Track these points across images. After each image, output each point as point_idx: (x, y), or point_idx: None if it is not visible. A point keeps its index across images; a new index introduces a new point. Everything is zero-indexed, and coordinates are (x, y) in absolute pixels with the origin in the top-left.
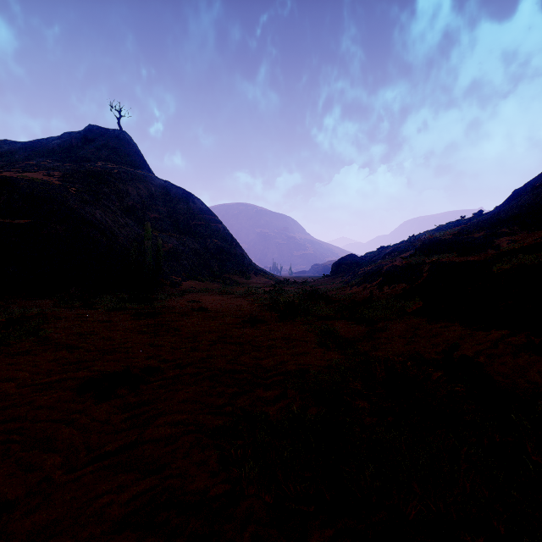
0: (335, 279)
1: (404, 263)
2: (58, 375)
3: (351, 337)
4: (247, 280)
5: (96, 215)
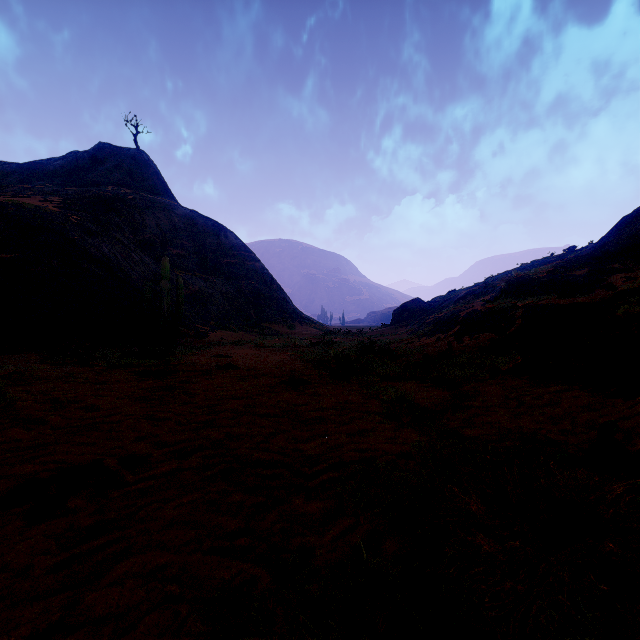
0: (397, 328)
1: (487, 308)
2: None
3: (430, 406)
4: (290, 330)
5: (103, 249)
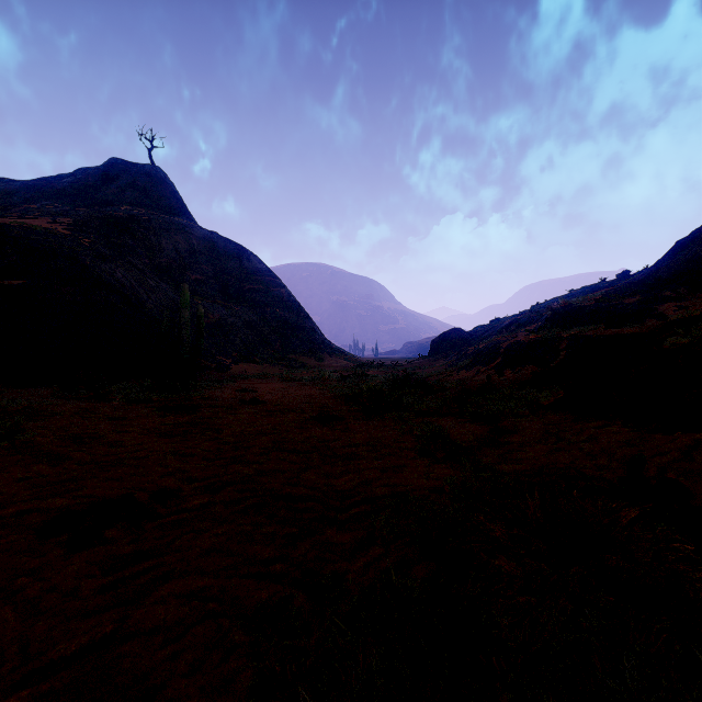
0: (435, 360)
1: (531, 339)
2: (19, 504)
3: (465, 442)
4: (319, 363)
5: (117, 275)
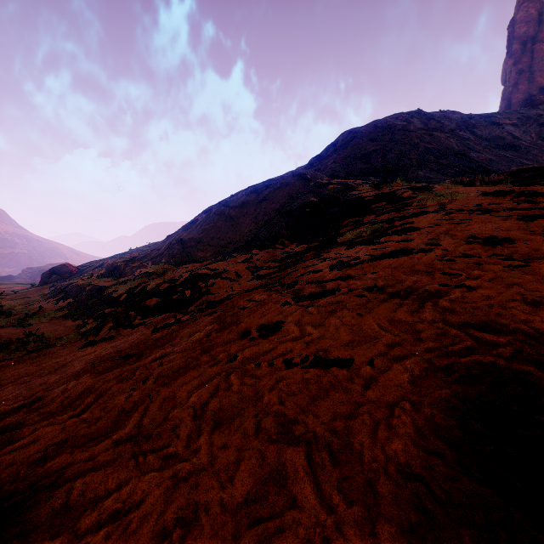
0: (43, 290)
1: (82, 283)
2: None
3: (5, 335)
4: None
5: None
